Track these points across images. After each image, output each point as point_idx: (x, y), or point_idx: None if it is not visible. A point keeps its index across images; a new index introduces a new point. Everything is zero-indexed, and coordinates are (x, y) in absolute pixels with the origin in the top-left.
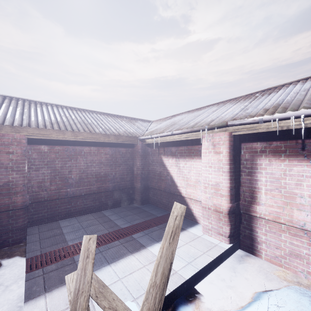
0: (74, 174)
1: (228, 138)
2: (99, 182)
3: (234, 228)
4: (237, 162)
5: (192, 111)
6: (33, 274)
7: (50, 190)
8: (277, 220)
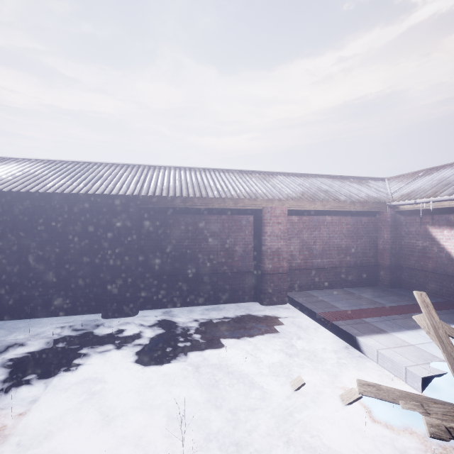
0: (318, 245)
1: None
2: (340, 256)
3: None
4: None
5: None
6: (338, 323)
7: (299, 259)
8: None
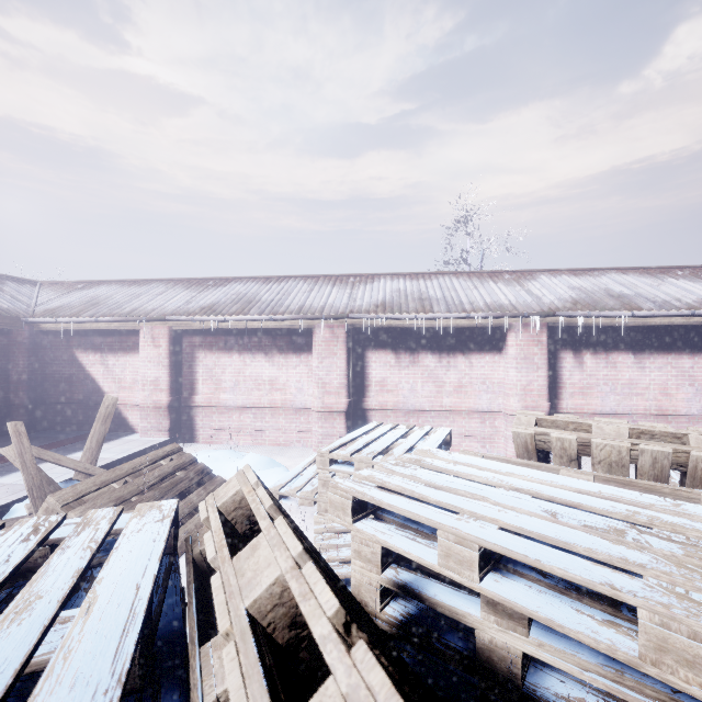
0: None
1: (168, 332)
2: None
3: (176, 422)
4: (179, 356)
5: (130, 281)
6: None
7: None
8: (210, 404)
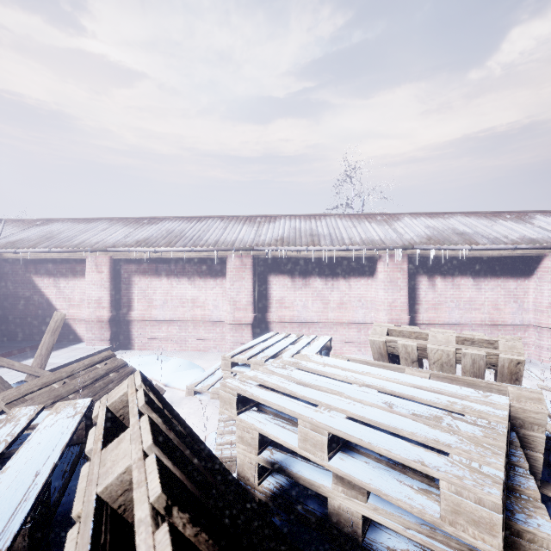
0: None
1: (109, 261)
2: None
3: (115, 333)
4: (119, 280)
5: (79, 219)
6: None
7: None
8: (144, 319)
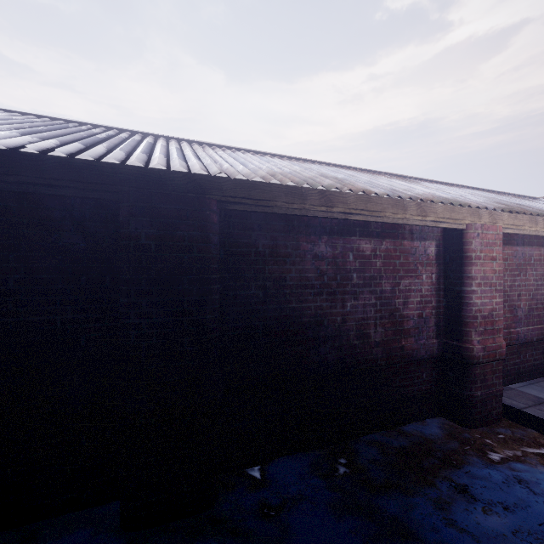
0: (522, 300)
1: None
2: None
3: None
4: None
5: None
6: None
7: None
8: None
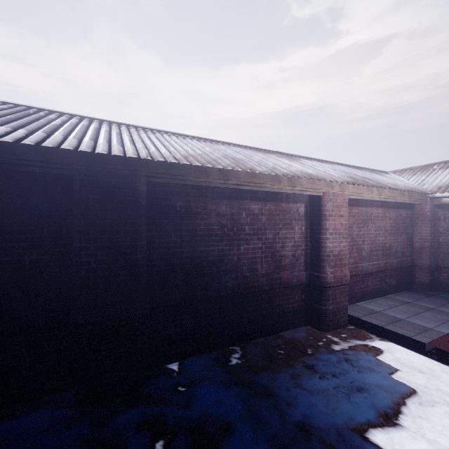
0: (366, 244)
1: None
2: (385, 257)
3: None
4: None
5: None
6: None
7: (349, 263)
8: None
